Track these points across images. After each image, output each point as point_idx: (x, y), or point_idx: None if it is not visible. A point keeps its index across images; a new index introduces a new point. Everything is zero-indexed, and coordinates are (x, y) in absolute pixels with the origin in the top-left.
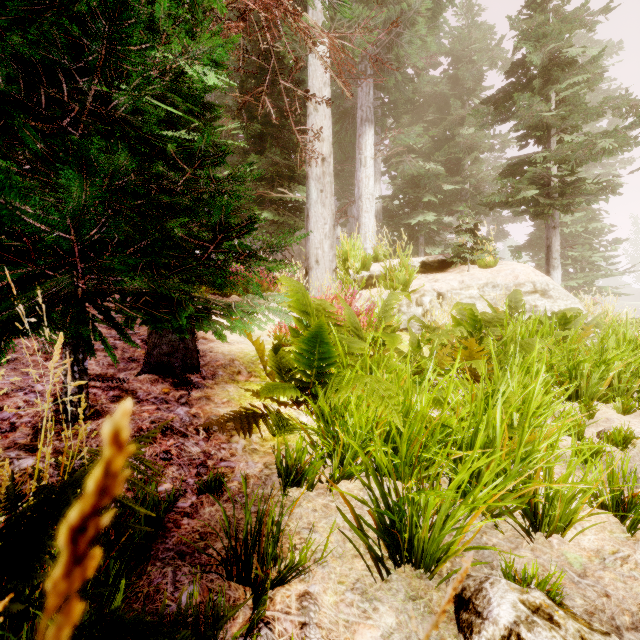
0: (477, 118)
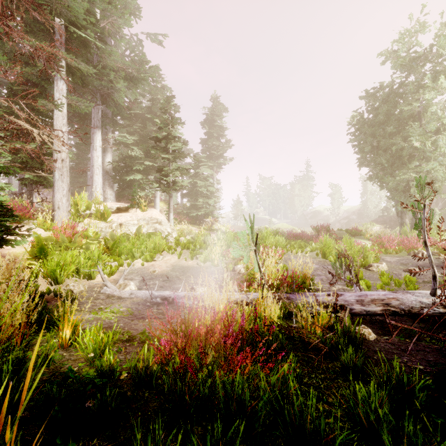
0: (144, 147)
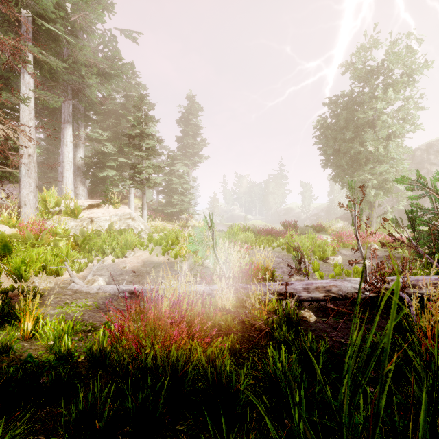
0: (117, 144)
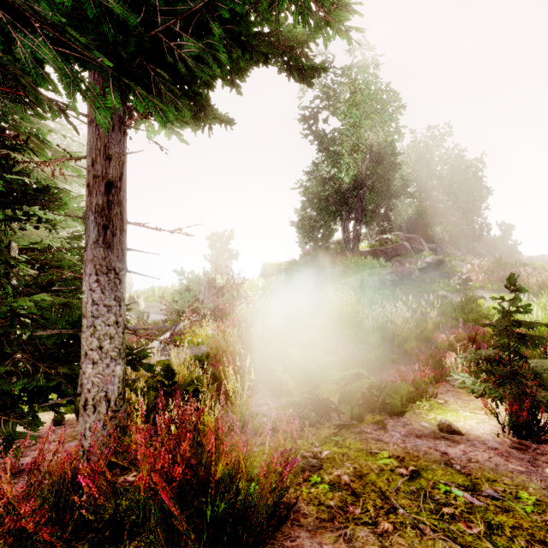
0: None
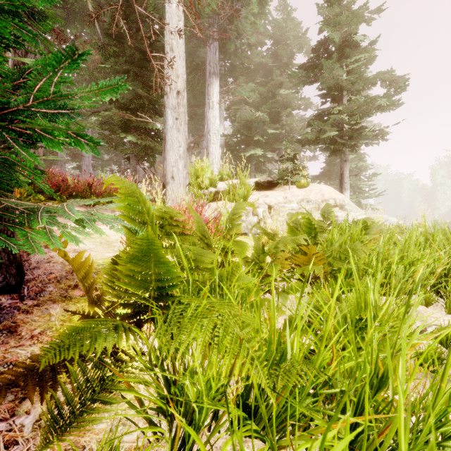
0: (294, 78)
